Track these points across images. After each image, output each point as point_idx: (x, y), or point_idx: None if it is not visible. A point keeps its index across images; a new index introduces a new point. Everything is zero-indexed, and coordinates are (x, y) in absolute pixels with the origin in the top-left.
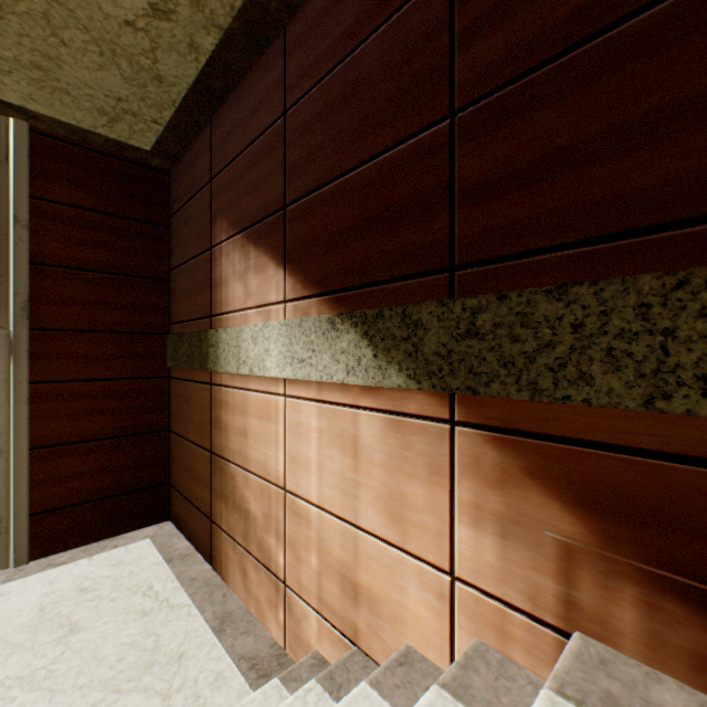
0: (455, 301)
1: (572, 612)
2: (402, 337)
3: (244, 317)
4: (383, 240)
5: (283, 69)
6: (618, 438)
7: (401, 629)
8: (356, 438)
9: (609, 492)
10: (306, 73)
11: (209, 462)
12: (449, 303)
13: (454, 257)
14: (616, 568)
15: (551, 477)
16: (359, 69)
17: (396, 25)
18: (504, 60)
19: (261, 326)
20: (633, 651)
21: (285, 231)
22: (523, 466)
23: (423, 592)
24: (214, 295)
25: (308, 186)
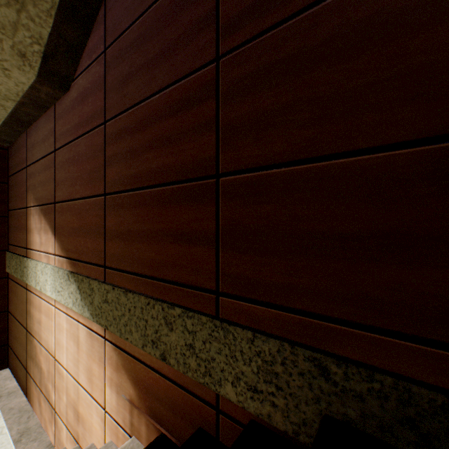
0: (103, 284)
1: (133, 427)
2: (89, 294)
3: (40, 255)
4: (87, 241)
5: (54, 125)
6: (142, 357)
7: (92, 435)
8: (78, 337)
9: (140, 378)
10: (62, 135)
11: (26, 335)
12: (101, 284)
13: (106, 261)
14: (142, 410)
15: (128, 369)
16: (79, 149)
17: (90, 137)
18: (118, 180)
19: (44, 265)
20: (145, 443)
21: (55, 216)
22: (122, 363)
23: (98, 417)
24: (28, 236)
25: (63, 197)
